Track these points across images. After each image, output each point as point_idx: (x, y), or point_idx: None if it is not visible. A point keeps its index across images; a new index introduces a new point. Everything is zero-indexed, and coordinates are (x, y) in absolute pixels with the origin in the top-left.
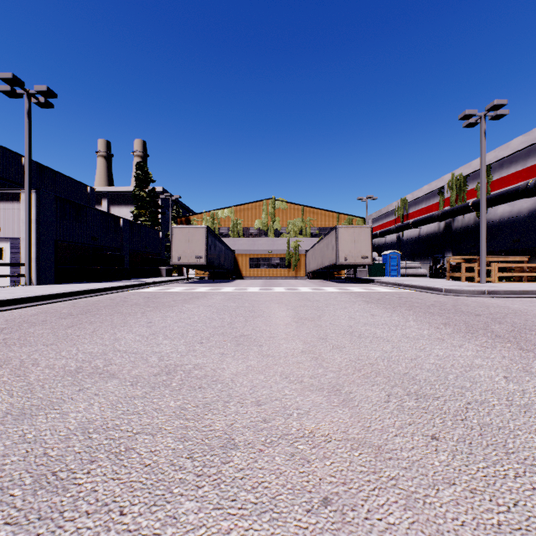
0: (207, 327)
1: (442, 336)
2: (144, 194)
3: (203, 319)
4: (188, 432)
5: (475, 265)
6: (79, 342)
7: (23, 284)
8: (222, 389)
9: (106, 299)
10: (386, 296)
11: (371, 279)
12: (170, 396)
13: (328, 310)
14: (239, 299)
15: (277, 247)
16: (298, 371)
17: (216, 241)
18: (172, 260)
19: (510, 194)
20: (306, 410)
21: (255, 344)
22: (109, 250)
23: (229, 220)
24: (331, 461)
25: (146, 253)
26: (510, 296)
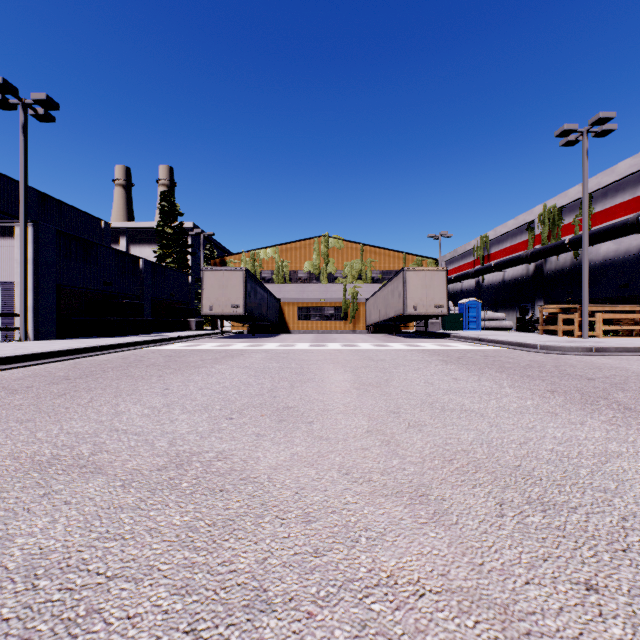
0: (240, 395)
1: (553, 408)
2: (170, 230)
3: (237, 385)
4: (195, 576)
5: (575, 315)
6: (66, 417)
7: (17, 339)
8: (254, 494)
9: (117, 358)
10: (468, 355)
11: (446, 333)
12: (175, 506)
13: (397, 372)
14: (285, 358)
15: (331, 294)
16: (364, 462)
17: (257, 287)
18: (202, 309)
19: (616, 229)
20: (379, 532)
21: (303, 420)
22: (126, 298)
23: (273, 262)
24: (429, 638)
25: (171, 301)
26: (623, 355)
